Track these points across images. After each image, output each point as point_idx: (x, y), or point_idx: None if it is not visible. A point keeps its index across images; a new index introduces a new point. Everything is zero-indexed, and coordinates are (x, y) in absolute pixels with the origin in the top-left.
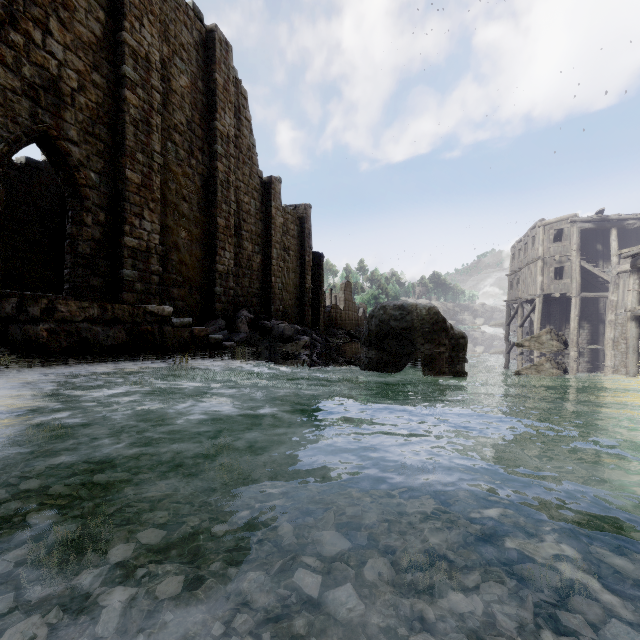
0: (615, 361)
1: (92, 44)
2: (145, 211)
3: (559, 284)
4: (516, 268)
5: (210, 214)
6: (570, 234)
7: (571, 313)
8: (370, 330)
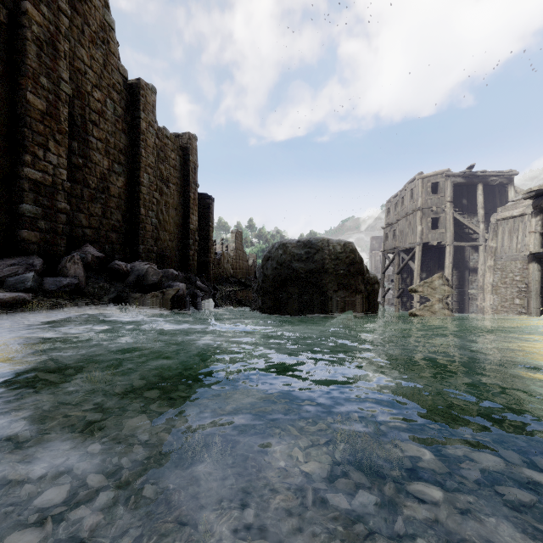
0: (506, 305)
1: None
2: None
3: (435, 233)
4: (392, 221)
5: (15, 86)
6: (444, 187)
7: (446, 260)
8: (265, 275)
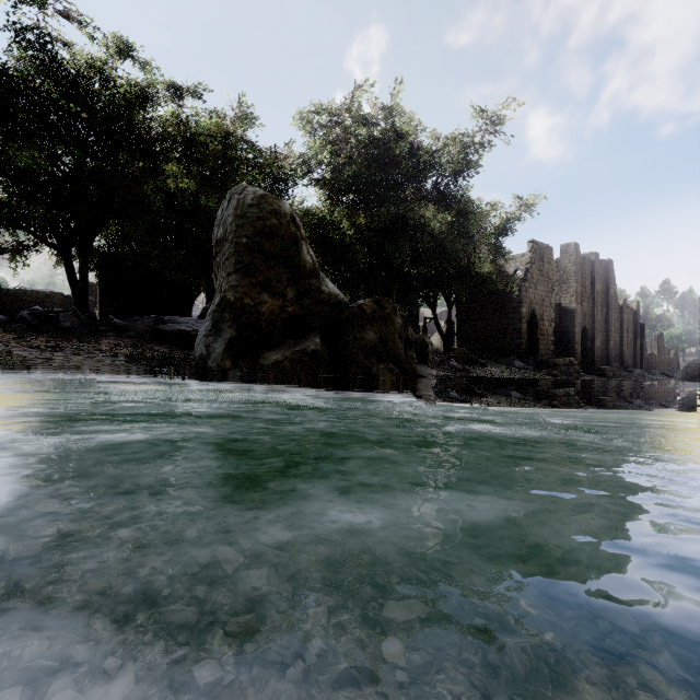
0: None
1: (588, 297)
2: (597, 337)
3: None
4: None
5: (606, 329)
6: None
7: None
8: (686, 373)
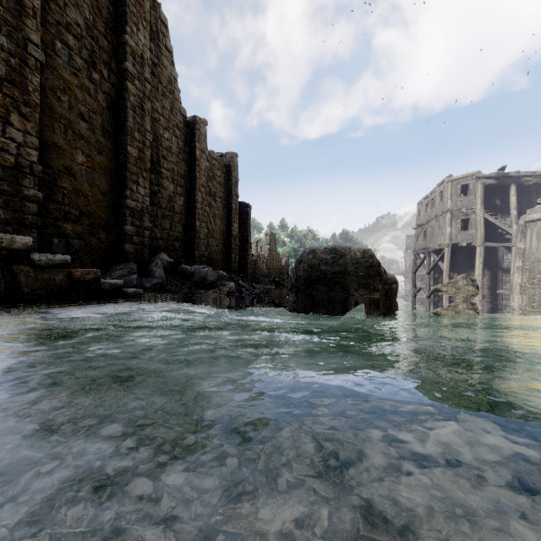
0: (529, 305)
1: None
2: (13, 115)
3: (465, 234)
4: (423, 221)
5: (119, 142)
6: (475, 189)
7: (476, 261)
8: (298, 276)
